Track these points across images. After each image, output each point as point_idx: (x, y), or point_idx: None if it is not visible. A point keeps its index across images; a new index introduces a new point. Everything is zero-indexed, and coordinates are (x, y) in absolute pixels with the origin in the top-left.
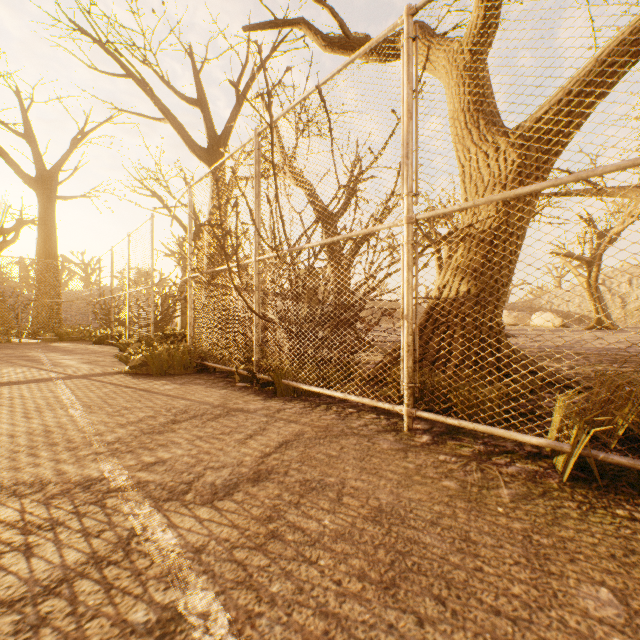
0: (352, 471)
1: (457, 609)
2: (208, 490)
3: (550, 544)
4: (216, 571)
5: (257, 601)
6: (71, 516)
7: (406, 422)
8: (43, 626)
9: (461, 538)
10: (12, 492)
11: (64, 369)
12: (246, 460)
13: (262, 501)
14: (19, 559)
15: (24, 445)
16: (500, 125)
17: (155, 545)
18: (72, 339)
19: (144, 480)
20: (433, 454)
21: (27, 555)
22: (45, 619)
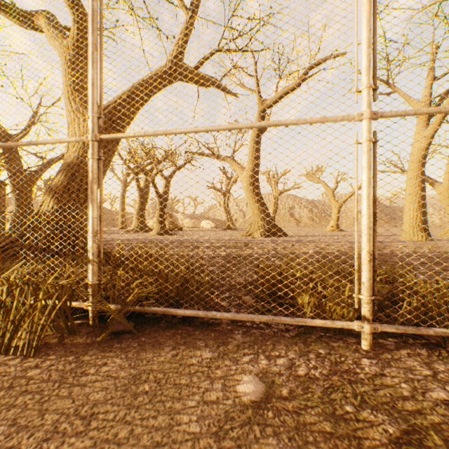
0: None
1: None
2: None
3: None
4: None
5: None
6: None
7: None
8: None
9: None
10: None
11: None
12: None
13: None
14: None
15: None
16: None
17: None
18: None
19: None
20: None
21: None
22: None
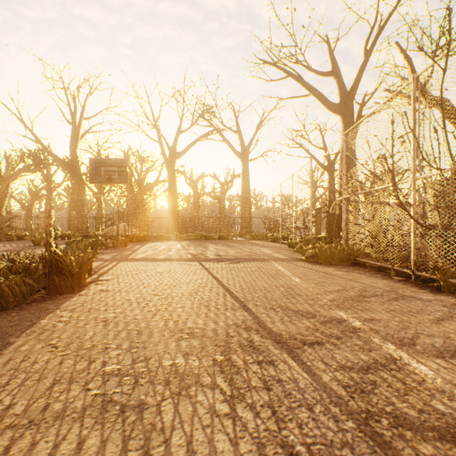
0: None
1: None
2: (432, 348)
3: None
4: None
5: None
6: (343, 335)
7: None
8: (377, 386)
9: None
10: (301, 314)
11: (268, 255)
12: (451, 336)
13: None
14: (334, 348)
15: (285, 292)
16: None
17: (416, 370)
18: (258, 239)
19: (373, 328)
20: None
21: (336, 347)
22: (375, 383)
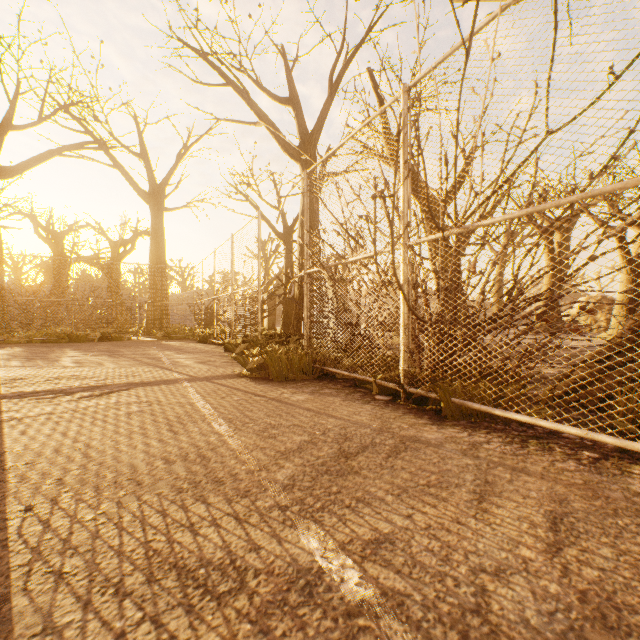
0: None
1: None
2: None
3: None
4: None
5: None
6: None
7: None
8: None
9: None
10: (202, 584)
11: (184, 369)
12: (528, 557)
13: None
14: None
15: (185, 479)
16: None
17: None
18: (178, 338)
19: (389, 588)
20: None
21: None
22: None
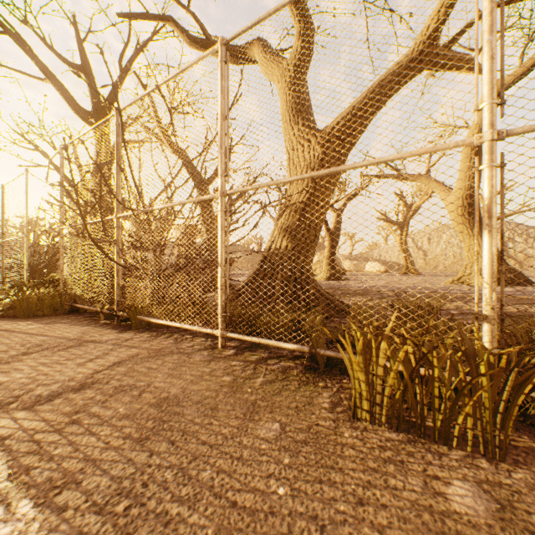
0: (161, 377)
1: (180, 445)
2: (33, 400)
3: (265, 405)
4: (14, 448)
5: (39, 460)
6: None
7: (220, 341)
8: None
9: (211, 408)
10: None
11: None
12: (78, 377)
13: (76, 402)
14: None
15: None
16: (312, 126)
17: None
18: None
19: None
20: (229, 361)
21: None
22: None
